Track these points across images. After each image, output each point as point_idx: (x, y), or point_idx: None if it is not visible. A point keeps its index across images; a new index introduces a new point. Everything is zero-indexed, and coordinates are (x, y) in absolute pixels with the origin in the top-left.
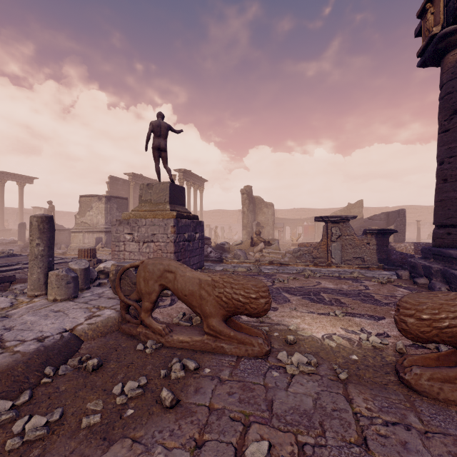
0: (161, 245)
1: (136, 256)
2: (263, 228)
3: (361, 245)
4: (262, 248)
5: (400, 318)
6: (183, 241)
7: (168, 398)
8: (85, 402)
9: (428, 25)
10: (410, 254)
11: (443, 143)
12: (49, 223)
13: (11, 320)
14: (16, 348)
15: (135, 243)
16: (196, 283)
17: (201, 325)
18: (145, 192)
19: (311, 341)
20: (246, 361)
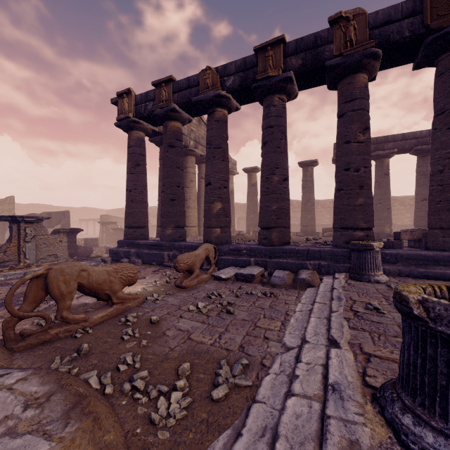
0: None
1: None
2: None
3: (55, 243)
4: None
5: (179, 265)
6: None
7: (158, 317)
8: (124, 349)
9: (125, 107)
10: (91, 247)
11: (131, 180)
12: None
13: None
14: (8, 383)
15: None
16: (106, 273)
17: None
18: None
19: (143, 292)
20: (143, 305)
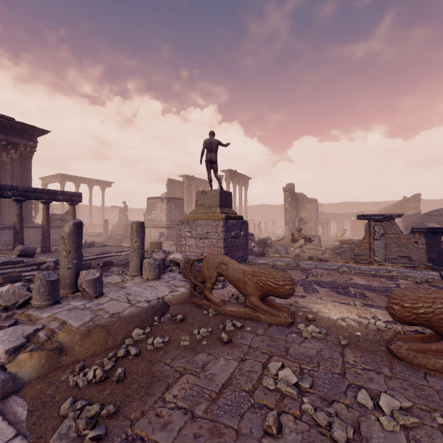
0: (213, 242)
1: (194, 250)
2: (306, 224)
3: (408, 244)
4: (302, 244)
5: (389, 305)
6: (231, 238)
7: (226, 337)
8: (179, 335)
9: None
10: None
11: None
12: (142, 227)
13: (128, 289)
14: (137, 305)
15: (193, 239)
16: (241, 273)
17: (244, 303)
18: (200, 198)
19: (327, 320)
20: (275, 327)
